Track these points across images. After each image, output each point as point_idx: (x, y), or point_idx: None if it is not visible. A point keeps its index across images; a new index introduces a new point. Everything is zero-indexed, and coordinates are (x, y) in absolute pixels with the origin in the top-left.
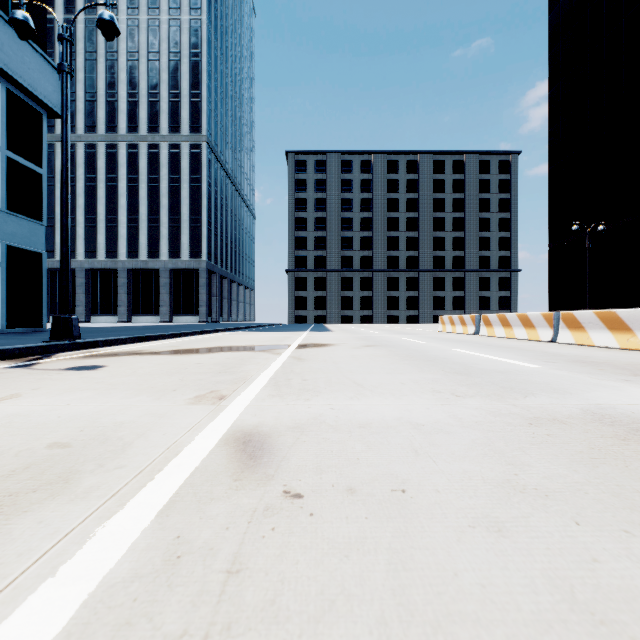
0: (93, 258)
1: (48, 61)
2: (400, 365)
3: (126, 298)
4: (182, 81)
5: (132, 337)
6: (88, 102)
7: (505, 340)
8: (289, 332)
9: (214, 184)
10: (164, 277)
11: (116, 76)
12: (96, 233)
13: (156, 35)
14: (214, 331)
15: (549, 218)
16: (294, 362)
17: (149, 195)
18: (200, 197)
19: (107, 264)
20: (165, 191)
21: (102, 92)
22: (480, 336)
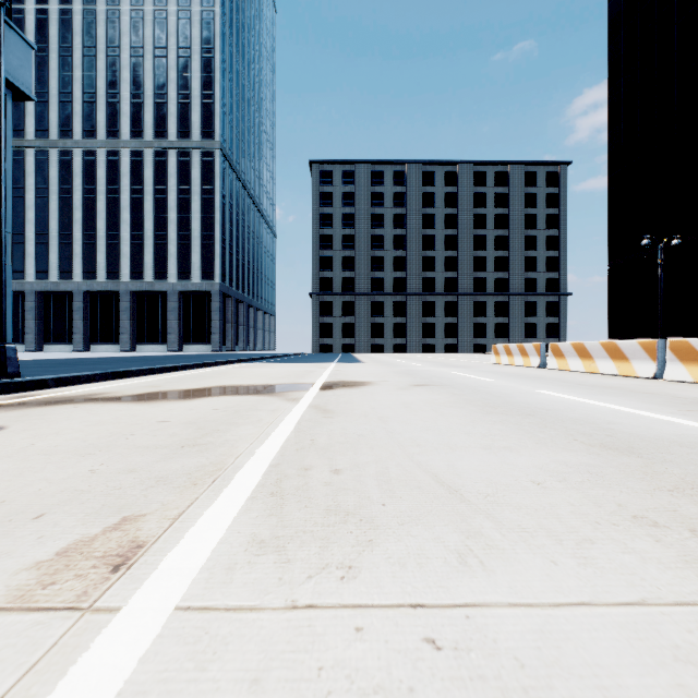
0: (92, 279)
1: (12, 28)
2: (491, 426)
3: (129, 324)
4: (192, 80)
5: (103, 373)
6: (86, 103)
7: (589, 376)
8: (312, 364)
9: (229, 197)
10: (172, 301)
11: (118, 74)
12: (95, 251)
13: (163, 28)
14: (222, 363)
15: (609, 233)
16: (317, 418)
17: (155, 208)
18: (213, 211)
19: (108, 286)
20: (173, 204)
21: (102, 92)
22: (549, 370)
